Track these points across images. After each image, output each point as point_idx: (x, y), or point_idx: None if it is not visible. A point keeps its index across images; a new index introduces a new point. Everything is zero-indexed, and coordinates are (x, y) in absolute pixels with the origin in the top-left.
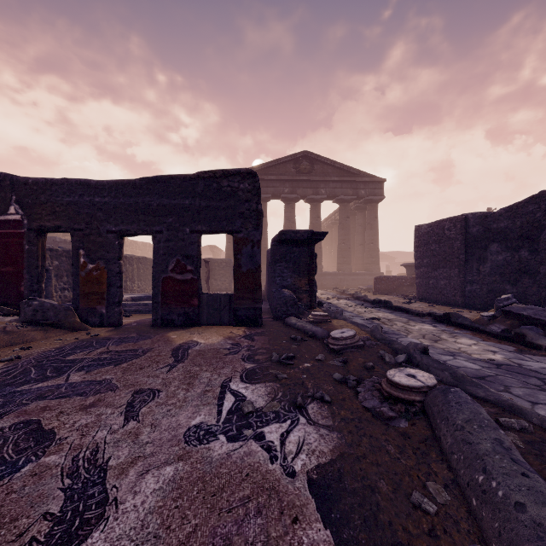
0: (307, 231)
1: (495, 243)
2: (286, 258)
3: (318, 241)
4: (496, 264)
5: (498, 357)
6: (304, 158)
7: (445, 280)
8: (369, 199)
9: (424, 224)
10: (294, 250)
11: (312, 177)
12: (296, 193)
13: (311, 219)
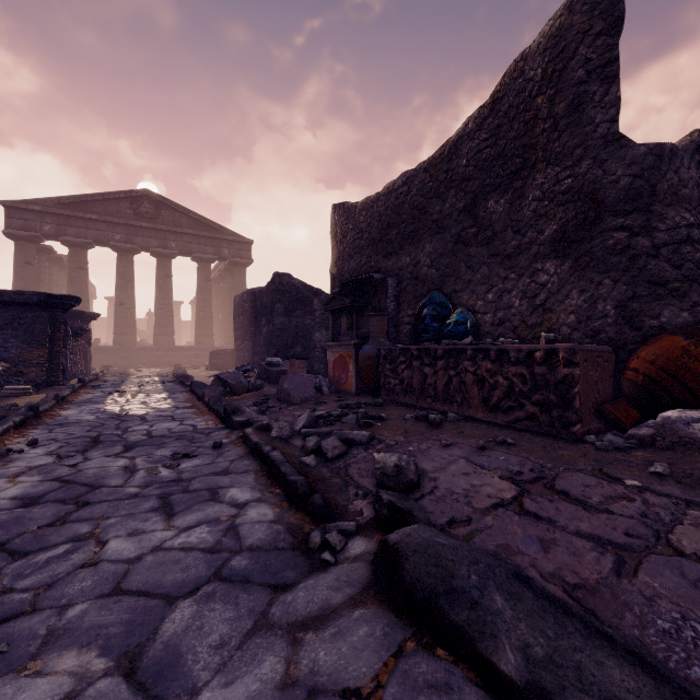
0: (38, 293)
1: (264, 317)
2: (13, 325)
3: (65, 305)
4: (264, 336)
5: (143, 412)
6: (146, 198)
7: (247, 352)
8: (235, 261)
9: (238, 295)
10: (26, 315)
11: (156, 225)
12: (134, 242)
13: (158, 278)
